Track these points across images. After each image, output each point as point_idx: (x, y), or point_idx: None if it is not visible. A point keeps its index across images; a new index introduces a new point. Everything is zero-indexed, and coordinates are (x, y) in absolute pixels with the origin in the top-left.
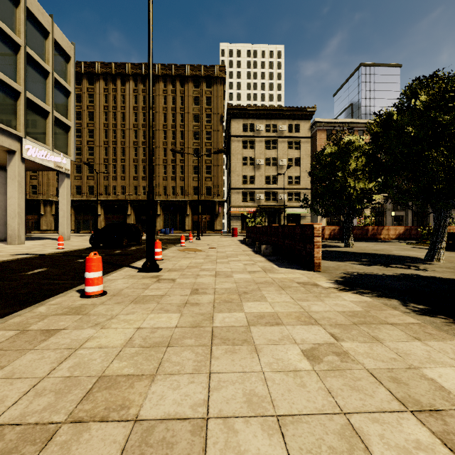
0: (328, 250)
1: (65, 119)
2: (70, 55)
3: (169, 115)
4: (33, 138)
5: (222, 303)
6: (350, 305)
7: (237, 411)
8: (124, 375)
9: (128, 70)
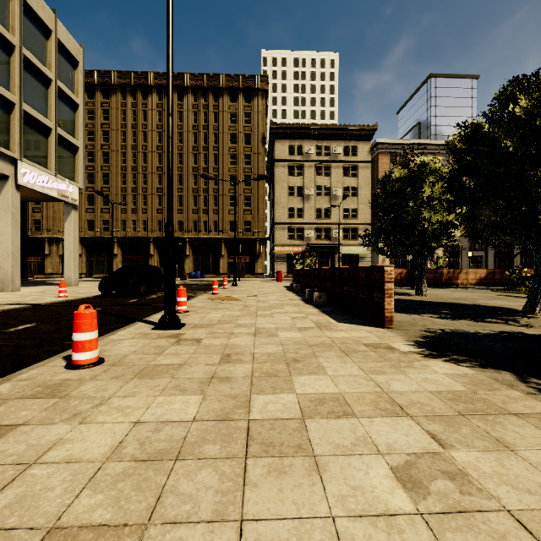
0: (397, 299)
1: (71, 137)
2: (78, 60)
3: (200, 135)
4: (30, 161)
5: (264, 377)
6: (446, 381)
7: None
8: (93, 525)
9: (150, 80)
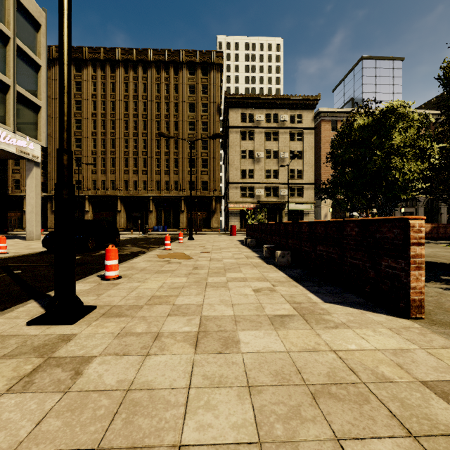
0: None
1: (32, 96)
2: (40, 23)
3: (162, 104)
4: None
5: None
6: None
7: None
8: None
9: (118, 55)
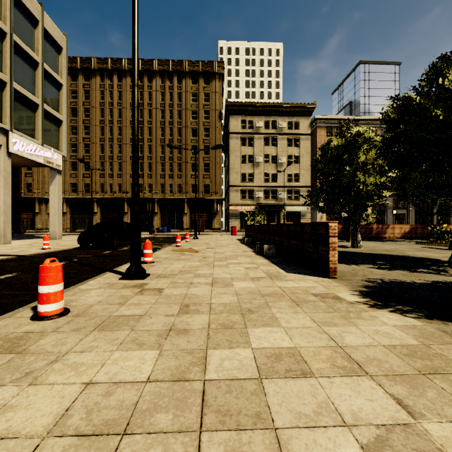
0: None
1: (56, 112)
2: (62, 46)
3: (166, 112)
4: (20, 132)
5: (220, 329)
6: (397, 333)
7: None
8: None
9: (124, 65)
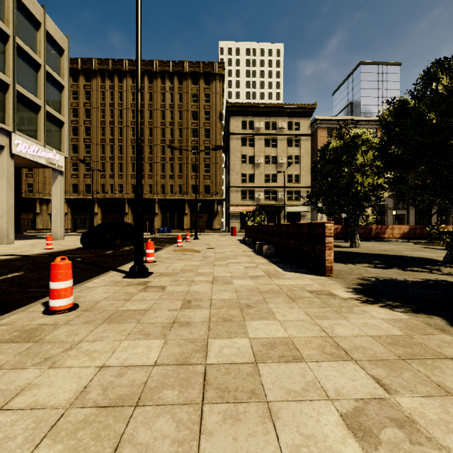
0: (334, 251)
1: (57, 114)
2: (64, 48)
3: (167, 112)
4: (23, 133)
5: (220, 322)
6: (384, 325)
7: None
8: None
9: (125, 66)
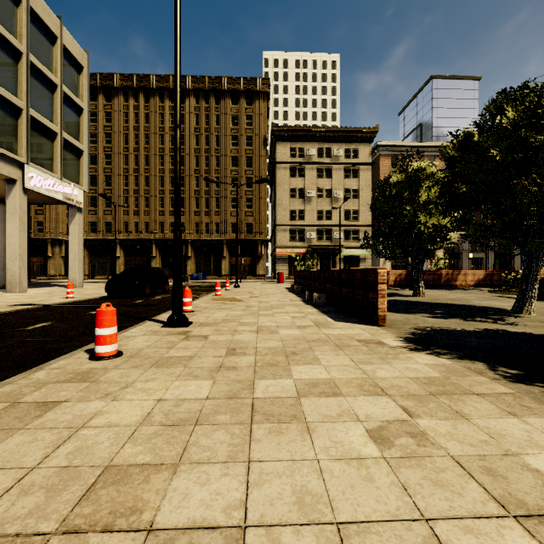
0: (394, 300)
1: (76, 141)
2: (83, 65)
3: (202, 137)
4: (37, 165)
5: (266, 366)
6: (425, 369)
7: (285, 516)
8: (138, 464)
9: (152, 83)
